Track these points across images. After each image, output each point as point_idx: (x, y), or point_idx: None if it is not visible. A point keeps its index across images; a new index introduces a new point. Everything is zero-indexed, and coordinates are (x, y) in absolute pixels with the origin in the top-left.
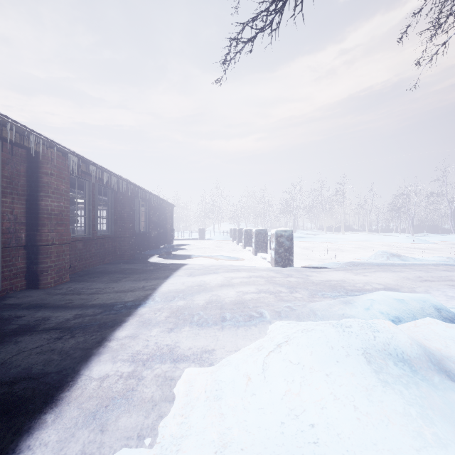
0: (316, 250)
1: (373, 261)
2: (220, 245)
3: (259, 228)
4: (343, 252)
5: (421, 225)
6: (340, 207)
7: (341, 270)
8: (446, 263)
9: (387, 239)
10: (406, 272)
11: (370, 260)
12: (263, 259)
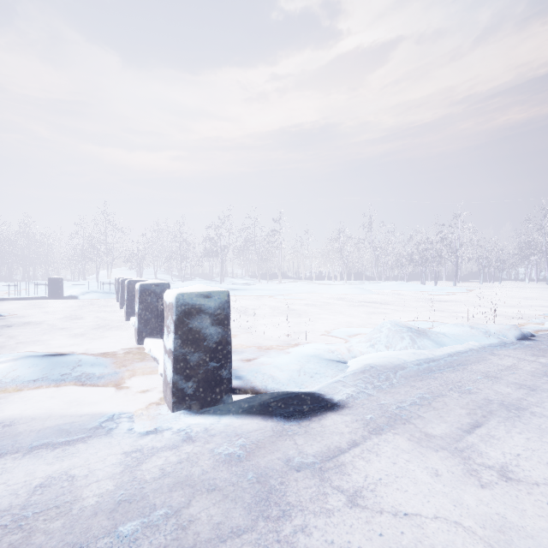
0: (261, 315)
1: (404, 357)
2: (80, 312)
3: (151, 281)
4: (301, 315)
5: (349, 272)
6: (276, 250)
7: (387, 425)
8: (488, 342)
9: (334, 289)
10: (541, 411)
11: (398, 355)
12: (153, 359)
